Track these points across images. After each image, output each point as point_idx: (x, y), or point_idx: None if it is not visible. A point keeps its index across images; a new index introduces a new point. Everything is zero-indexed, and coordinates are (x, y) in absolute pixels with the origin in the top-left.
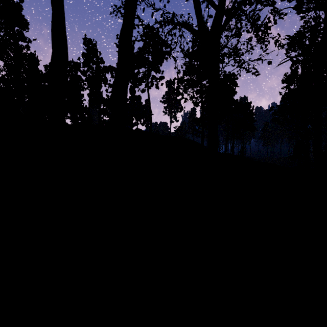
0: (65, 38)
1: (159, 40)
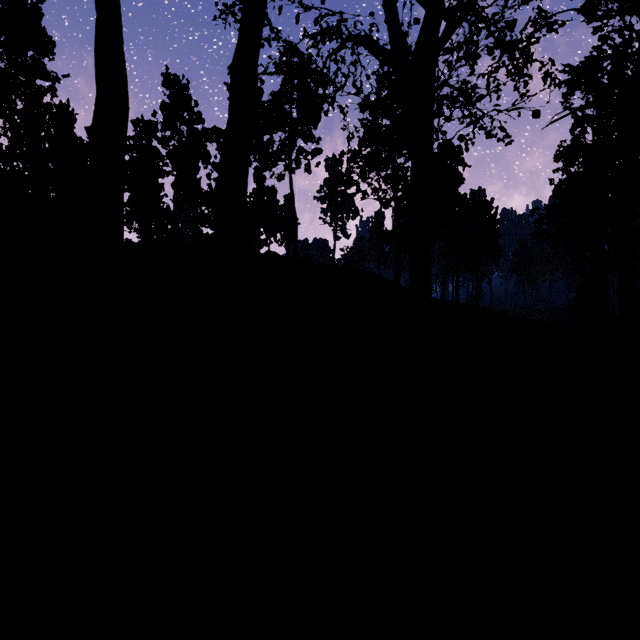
0: (123, 67)
1: (312, 72)
